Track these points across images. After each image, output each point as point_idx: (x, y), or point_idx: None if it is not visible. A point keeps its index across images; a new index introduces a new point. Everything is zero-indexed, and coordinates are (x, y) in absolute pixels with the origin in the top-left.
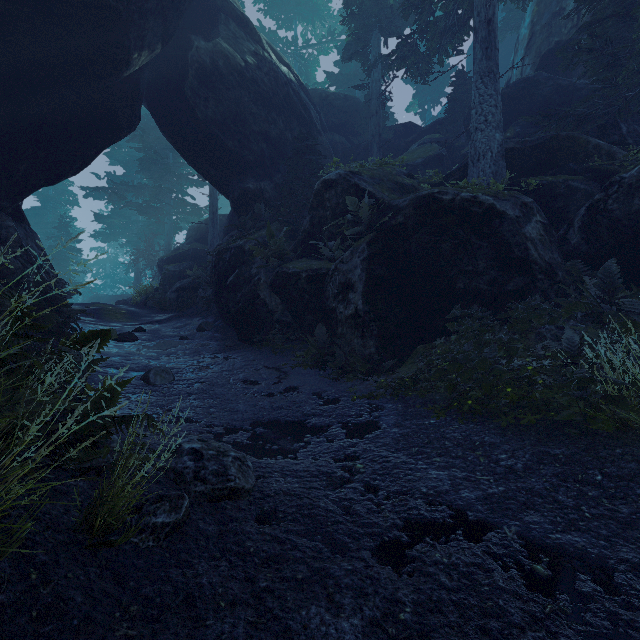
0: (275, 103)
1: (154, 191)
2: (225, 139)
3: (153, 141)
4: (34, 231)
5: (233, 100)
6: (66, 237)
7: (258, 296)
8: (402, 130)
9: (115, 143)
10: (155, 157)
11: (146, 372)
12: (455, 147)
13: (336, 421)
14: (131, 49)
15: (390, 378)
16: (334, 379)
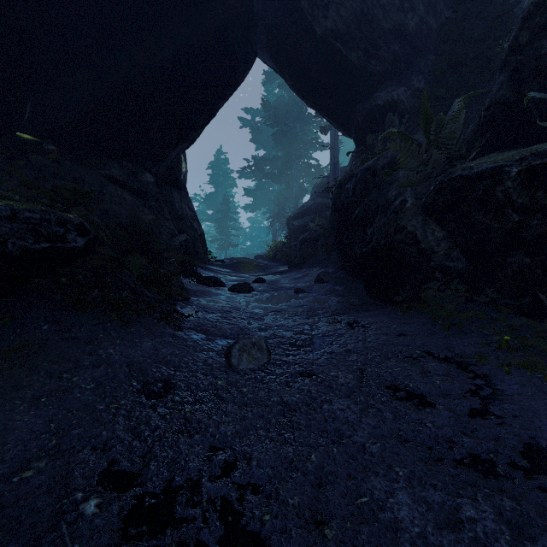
0: None
1: (284, 159)
2: (347, 52)
3: (283, 116)
4: (188, 197)
5: None
6: (227, 210)
7: (402, 228)
8: None
9: (257, 129)
10: (285, 129)
11: (230, 344)
12: None
13: None
14: None
15: None
16: None
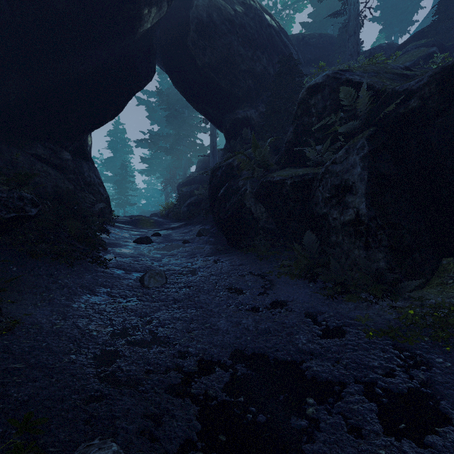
0: (259, 43)
1: (175, 137)
2: (219, 80)
3: (174, 103)
4: (95, 166)
5: (225, 46)
6: (125, 174)
7: (244, 205)
8: (377, 51)
9: (152, 109)
10: (175, 113)
11: (143, 274)
12: (447, 47)
13: (350, 375)
14: (141, 4)
15: (412, 304)
16: (328, 295)
